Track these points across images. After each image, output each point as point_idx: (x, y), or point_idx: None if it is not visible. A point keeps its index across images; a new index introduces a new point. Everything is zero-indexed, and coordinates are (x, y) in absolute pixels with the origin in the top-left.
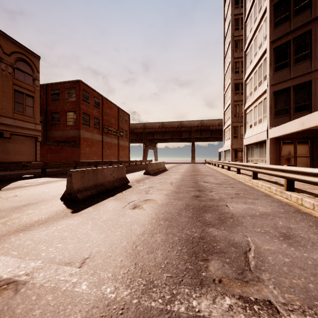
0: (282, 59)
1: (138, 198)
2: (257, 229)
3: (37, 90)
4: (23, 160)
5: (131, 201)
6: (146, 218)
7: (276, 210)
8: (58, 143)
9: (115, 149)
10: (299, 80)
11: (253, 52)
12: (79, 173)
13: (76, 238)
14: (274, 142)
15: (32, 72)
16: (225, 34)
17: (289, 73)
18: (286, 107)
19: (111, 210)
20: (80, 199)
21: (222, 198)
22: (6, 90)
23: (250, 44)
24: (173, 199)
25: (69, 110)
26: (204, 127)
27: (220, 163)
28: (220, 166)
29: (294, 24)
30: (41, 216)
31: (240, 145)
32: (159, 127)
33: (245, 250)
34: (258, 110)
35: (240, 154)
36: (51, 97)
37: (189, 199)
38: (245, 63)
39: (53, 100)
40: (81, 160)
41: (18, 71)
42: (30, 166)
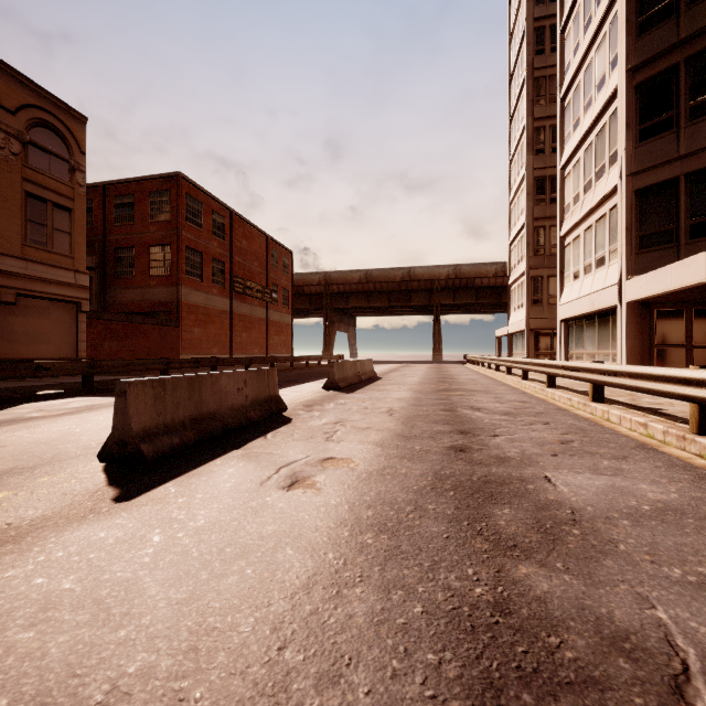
0: (659, 110)
1: (304, 454)
2: (671, 571)
3: (79, 195)
4: (46, 355)
5: (286, 465)
6: (322, 523)
7: (695, 497)
8: (130, 316)
9: (261, 331)
10: (702, 160)
11: (583, 100)
12: (150, 388)
13: (93, 602)
14: (637, 311)
15: (68, 152)
16: (511, 65)
17: (676, 144)
18: (668, 226)
19: (226, 492)
20: (148, 458)
21: (530, 457)
22: (6, 194)
23: (574, 83)
24: (397, 459)
25: (156, 242)
26: (462, 282)
27: (504, 363)
28: (502, 369)
29: (690, 24)
30: (25, 512)
31: (547, 321)
32: (361, 282)
33: (672, 674)
34: (596, 235)
35: (548, 341)
36: (116, 213)
37: (439, 458)
38: (562, 127)
39: (119, 219)
40: (183, 355)
41: (34, 151)
42: (55, 368)
